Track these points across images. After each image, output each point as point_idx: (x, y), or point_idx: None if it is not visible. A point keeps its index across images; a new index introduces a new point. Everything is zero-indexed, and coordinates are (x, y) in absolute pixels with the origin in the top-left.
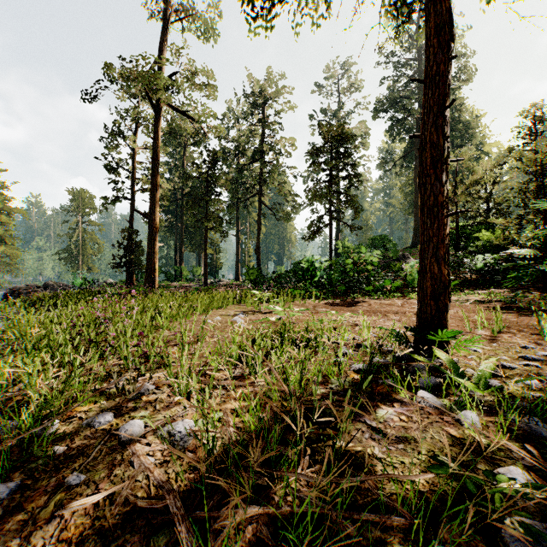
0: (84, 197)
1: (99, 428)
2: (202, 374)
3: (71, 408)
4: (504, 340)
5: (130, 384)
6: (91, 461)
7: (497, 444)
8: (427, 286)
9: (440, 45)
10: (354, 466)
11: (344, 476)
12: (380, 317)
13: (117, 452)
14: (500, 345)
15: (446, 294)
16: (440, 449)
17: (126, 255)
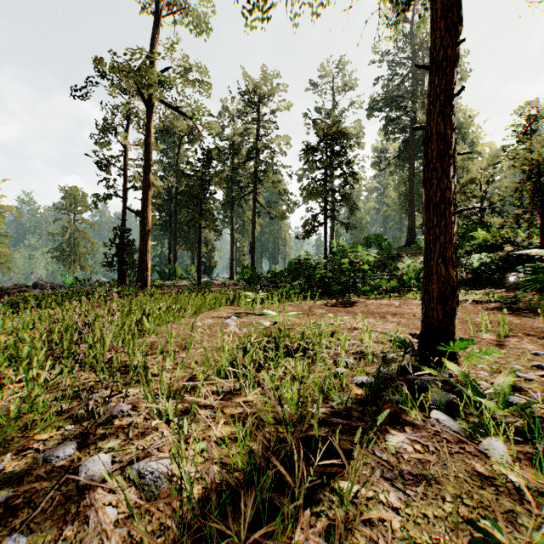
0: (76, 194)
1: (56, 465)
2: (186, 389)
3: (25, 439)
4: (512, 345)
5: (99, 406)
6: (37, 514)
7: (534, 485)
8: (434, 289)
9: (447, 28)
10: (365, 521)
11: (354, 537)
12: (379, 319)
13: (72, 501)
14: (509, 352)
15: (454, 298)
16: (468, 493)
17: (118, 253)
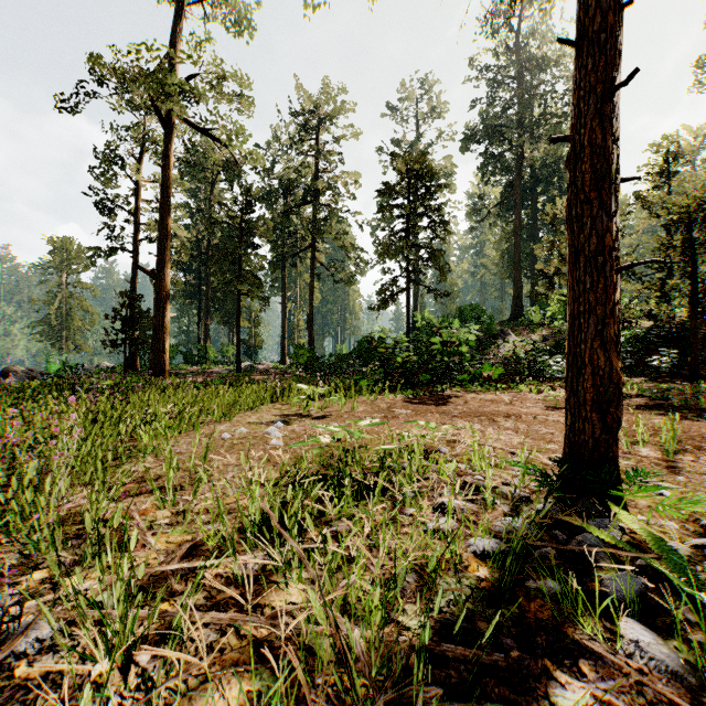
0: (69, 248)
1: None
2: (181, 573)
3: None
4: (690, 468)
5: None
6: None
7: None
8: (586, 389)
9: None
10: None
11: None
12: (487, 424)
13: None
14: (690, 480)
15: (620, 402)
16: None
17: (125, 329)
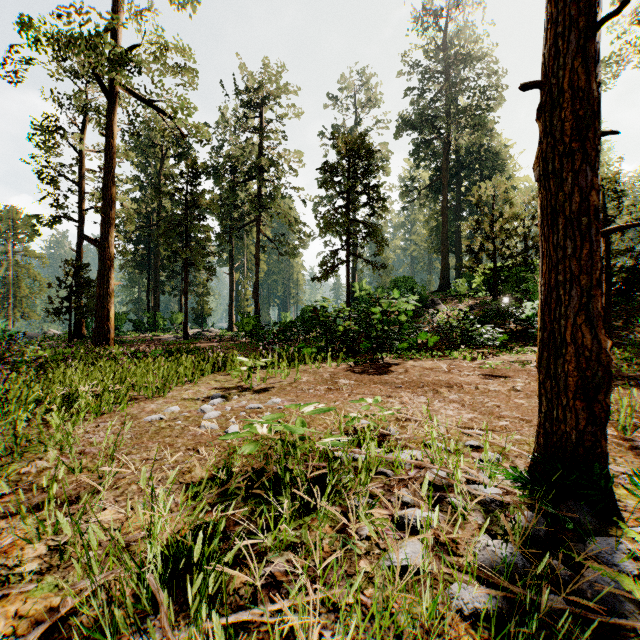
0: (17, 217)
1: None
2: None
3: None
4: None
5: None
6: None
7: None
8: (569, 372)
9: None
10: None
11: None
12: (432, 396)
13: None
14: None
15: (609, 389)
16: None
17: (70, 297)
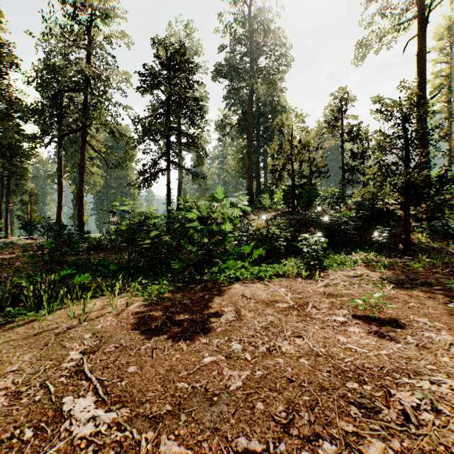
0: None
1: None
2: None
3: None
4: None
5: None
6: None
7: None
8: None
9: None
10: None
11: None
12: None
13: None
14: None
15: None
16: None
17: None
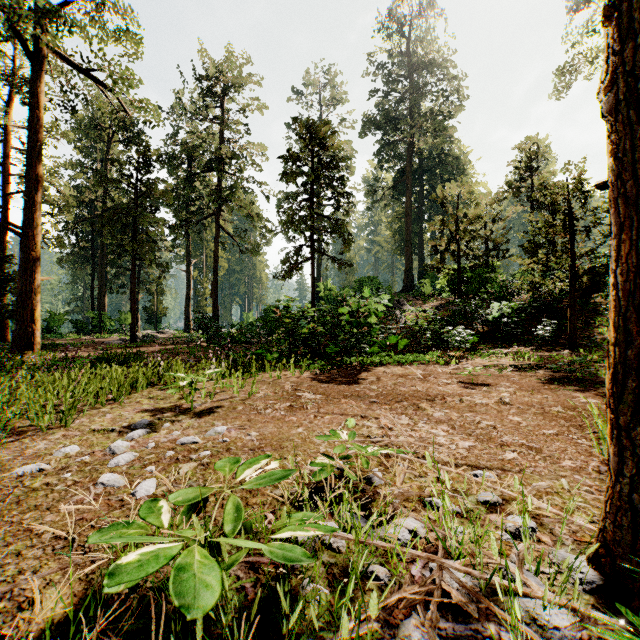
0: None
1: None
2: None
3: None
4: None
5: None
6: None
7: None
8: None
9: None
10: None
11: None
12: (414, 414)
13: None
14: None
15: None
16: None
17: None
